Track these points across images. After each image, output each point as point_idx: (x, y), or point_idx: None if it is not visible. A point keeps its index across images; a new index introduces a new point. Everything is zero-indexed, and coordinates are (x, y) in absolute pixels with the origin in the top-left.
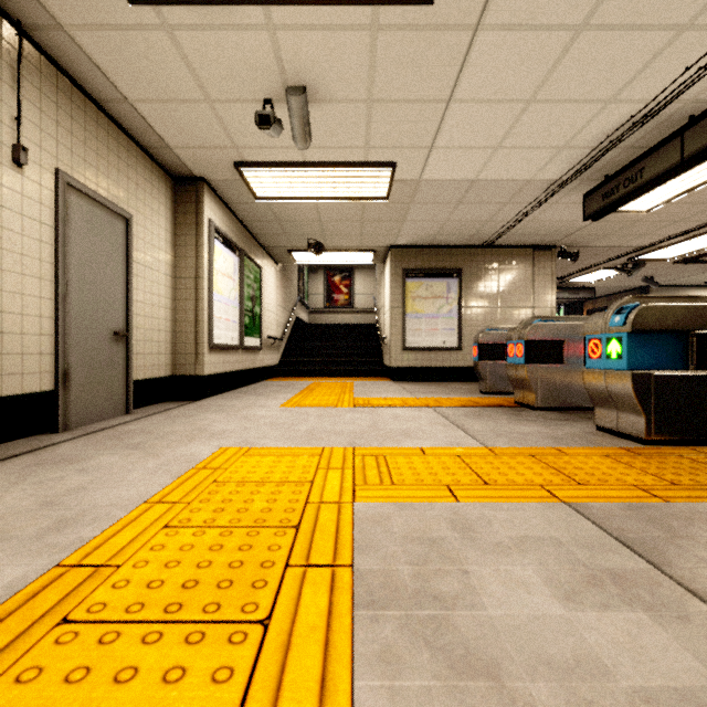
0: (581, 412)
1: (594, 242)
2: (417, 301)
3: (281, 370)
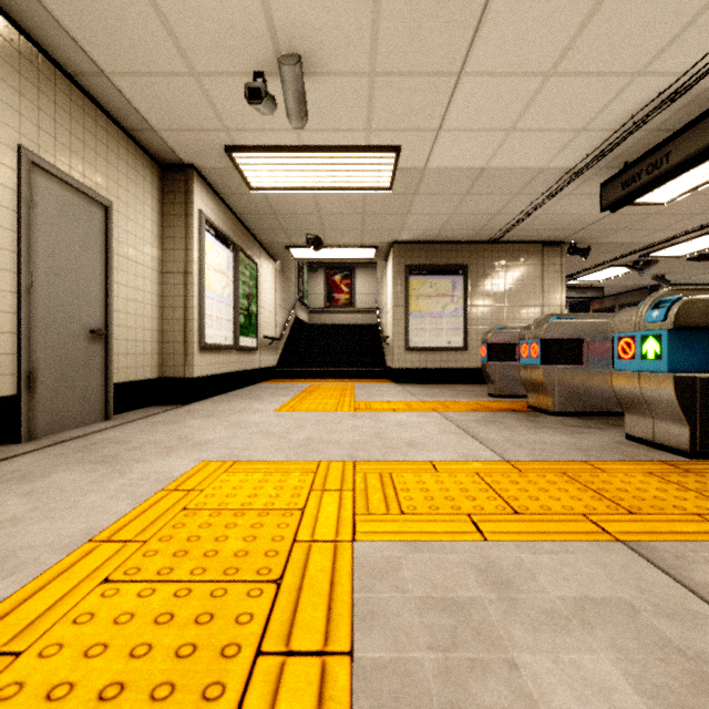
0: (603, 418)
1: (607, 237)
2: (420, 299)
3: (279, 371)
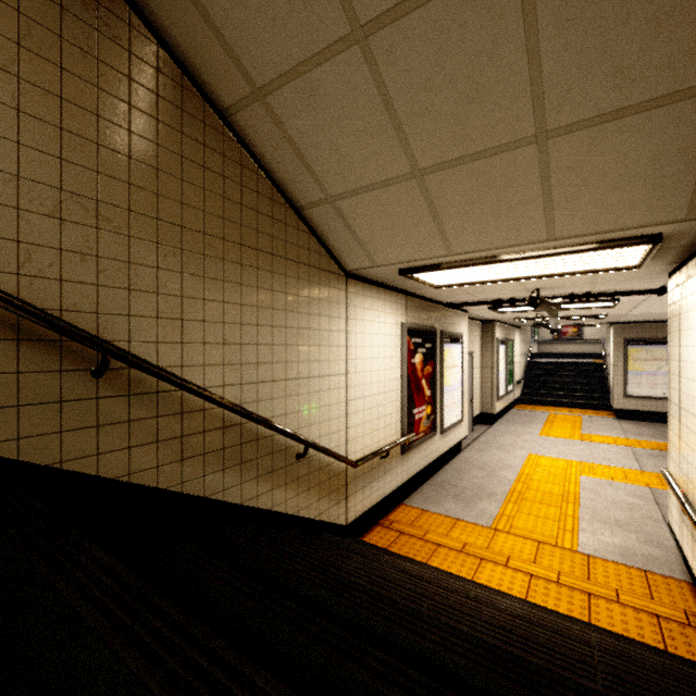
0: None
1: None
2: (637, 362)
3: (522, 399)
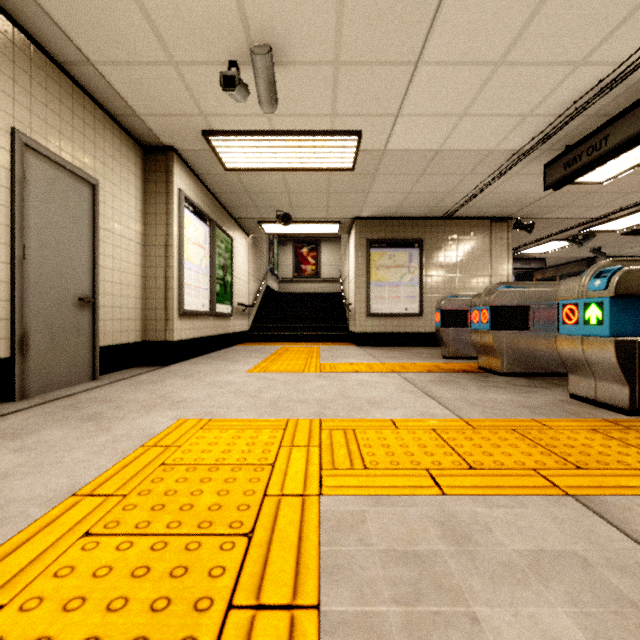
0: (547, 378)
1: (549, 214)
2: (380, 269)
3: (251, 335)
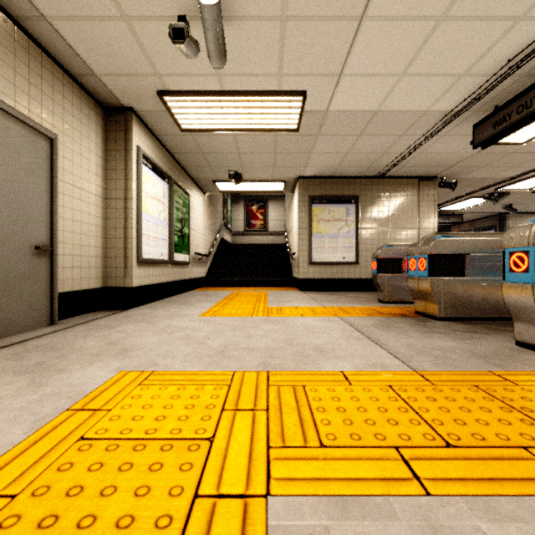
0: (483, 323)
1: (471, 173)
2: (320, 223)
3: (207, 281)
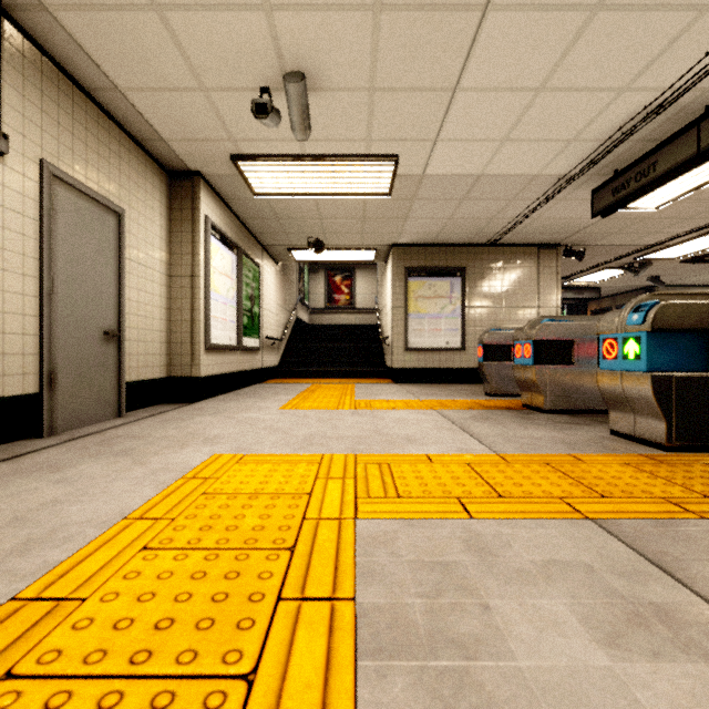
0: (592, 415)
1: (601, 240)
2: (419, 300)
3: (280, 371)
